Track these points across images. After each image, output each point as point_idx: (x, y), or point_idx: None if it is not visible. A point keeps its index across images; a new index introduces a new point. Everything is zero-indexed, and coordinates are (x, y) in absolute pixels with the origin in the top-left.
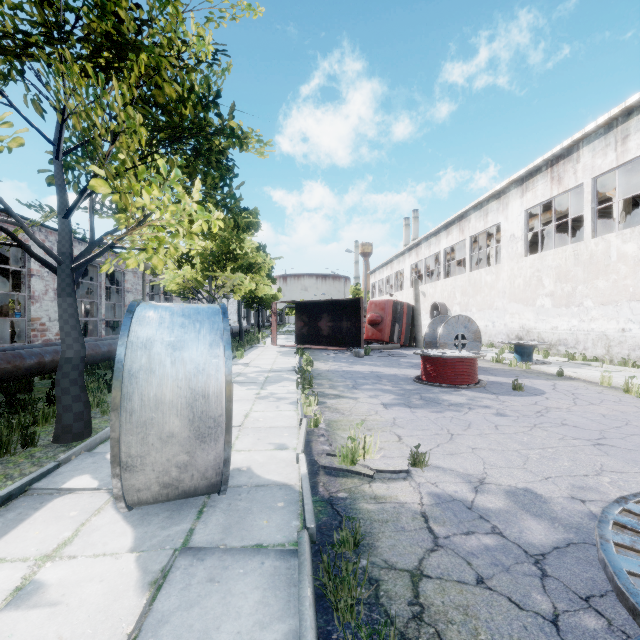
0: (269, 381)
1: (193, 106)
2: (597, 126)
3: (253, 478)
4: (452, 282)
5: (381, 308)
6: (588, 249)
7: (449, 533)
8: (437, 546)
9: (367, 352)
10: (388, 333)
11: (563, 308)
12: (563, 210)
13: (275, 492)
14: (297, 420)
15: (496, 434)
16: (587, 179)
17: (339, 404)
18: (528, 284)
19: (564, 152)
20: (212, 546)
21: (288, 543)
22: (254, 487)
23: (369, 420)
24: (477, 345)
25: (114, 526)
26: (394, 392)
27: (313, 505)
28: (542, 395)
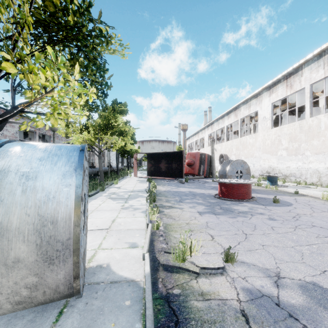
0: (130, 197)
1: (73, 13)
2: (313, 55)
3: (109, 275)
4: (231, 143)
5: (193, 156)
6: (307, 123)
7: None
8: None
9: (186, 180)
10: (197, 170)
11: (293, 156)
12: (291, 104)
13: (124, 289)
14: (145, 224)
15: (274, 234)
16: (307, 85)
17: (172, 212)
18: (273, 143)
19: (294, 71)
20: None
21: None
22: (109, 284)
23: (191, 224)
24: (248, 176)
25: None
26: (204, 204)
27: (153, 303)
28: (291, 206)
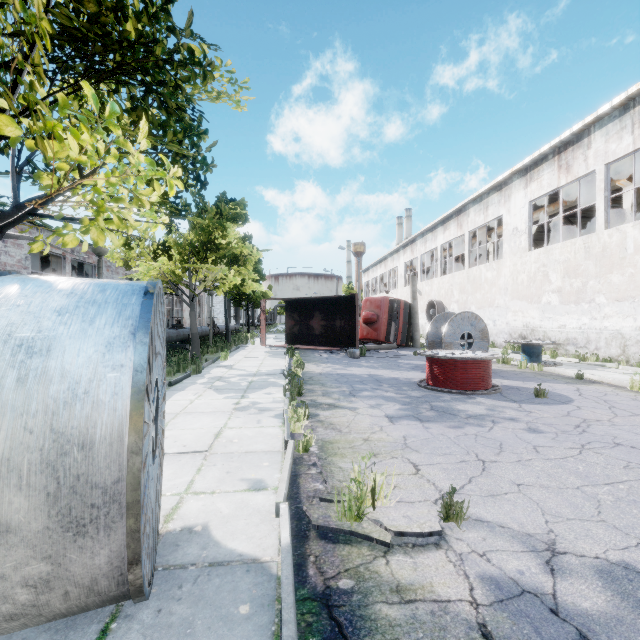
0: (253, 387)
1: (136, 16)
2: (612, 107)
3: (208, 548)
4: (449, 279)
5: (377, 306)
6: (601, 241)
7: None
8: None
9: (363, 352)
10: (384, 332)
11: (572, 305)
12: (568, 202)
13: (238, 579)
14: (282, 441)
15: (540, 460)
16: (599, 166)
17: (334, 417)
18: (533, 280)
19: (573, 138)
20: None
21: None
22: (206, 568)
23: (373, 440)
24: (484, 345)
25: None
26: (398, 400)
27: (298, 610)
28: (571, 403)
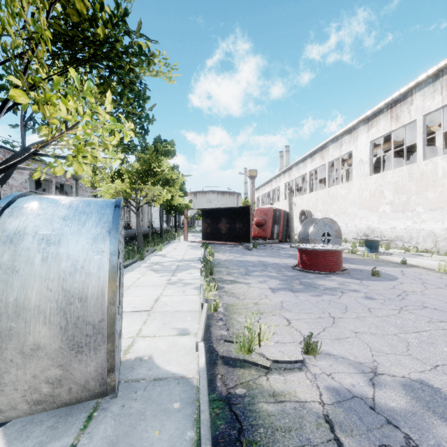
0: (179, 269)
1: (104, 24)
2: (427, 76)
3: (152, 370)
4: (315, 195)
5: (264, 213)
6: (419, 169)
7: None
8: None
9: (255, 246)
10: (270, 232)
11: (400, 213)
12: (397, 142)
13: (172, 388)
14: (199, 304)
15: (371, 317)
16: (419, 116)
17: (235, 289)
18: (373, 196)
19: (401, 97)
20: None
21: None
22: (152, 381)
23: (260, 304)
24: (338, 240)
25: None
26: (278, 278)
27: (210, 406)
28: (396, 280)
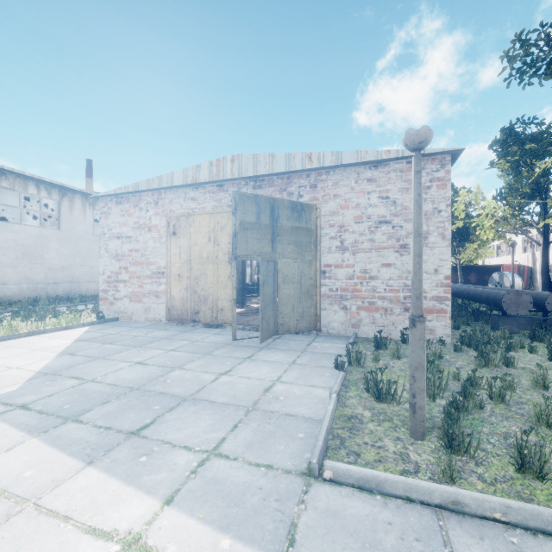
0: None
1: None
2: None
3: None
4: None
5: (509, 269)
6: None
7: None
8: None
9: None
10: None
11: None
12: None
13: None
14: None
15: None
16: None
17: None
18: None
19: None
20: None
21: None
22: None
23: None
24: None
25: None
26: None
27: None
28: None
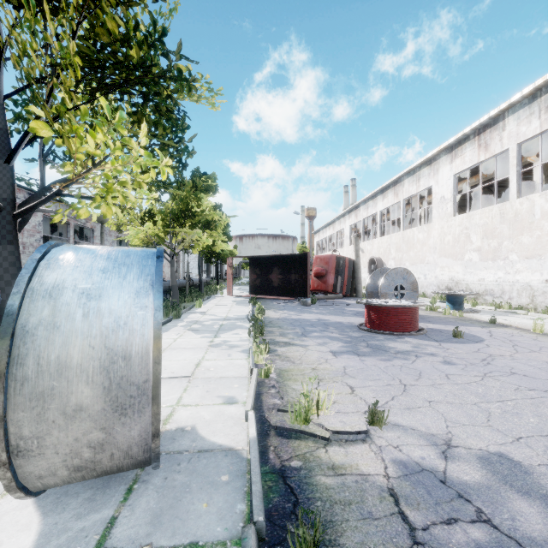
0: (223, 329)
1: (138, 45)
2: (522, 96)
3: (196, 441)
4: (387, 240)
5: (325, 262)
6: (513, 208)
7: (427, 522)
8: (416, 544)
9: (313, 301)
10: (332, 284)
11: (490, 262)
12: (487, 175)
13: (219, 460)
14: (248, 369)
15: (449, 384)
16: (512, 145)
17: (289, 352)
18: (457, 240)
19: (490, 121)
20: (134, 547)
21: (230, 540)
22: (196, 453)
23: (320, 369)
24: (414, 295)
25: (19, 514)
26: (341, 339)
27: (262, 479)
28: (482, 342)
